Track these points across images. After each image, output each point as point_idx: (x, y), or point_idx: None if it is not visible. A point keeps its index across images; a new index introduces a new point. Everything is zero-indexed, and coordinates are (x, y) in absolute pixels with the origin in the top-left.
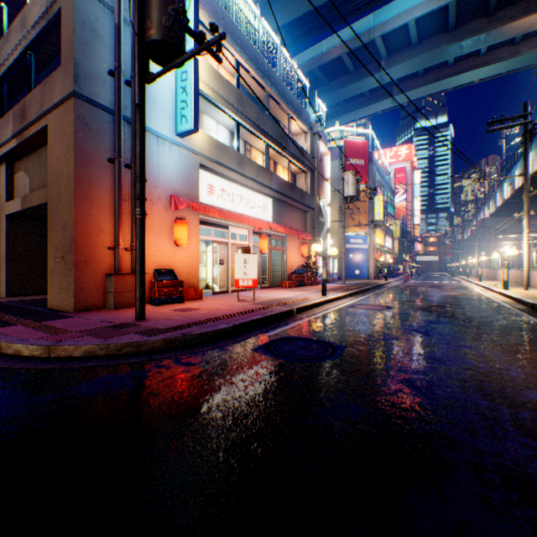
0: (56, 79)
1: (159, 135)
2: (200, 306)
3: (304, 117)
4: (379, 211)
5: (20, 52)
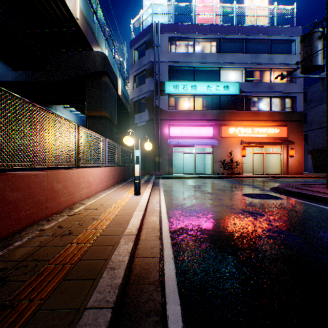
0: None
1: None
2: None
3: None
4: None
5: None
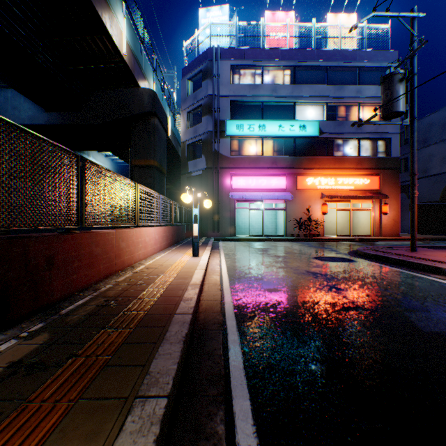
0: None
1: None
2: None
3: None
4: None
5: None
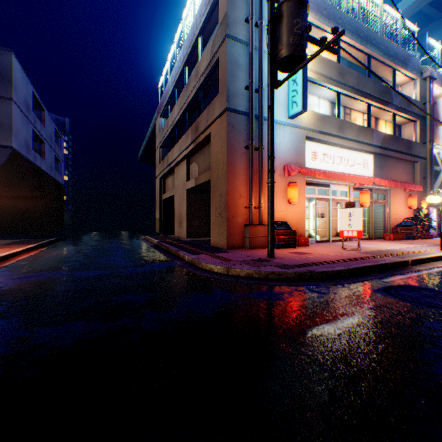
0: (215, 103)
1: (275, 122)
2: (309, 251)
3: (410, 64)
4: None
5: (194, 92)
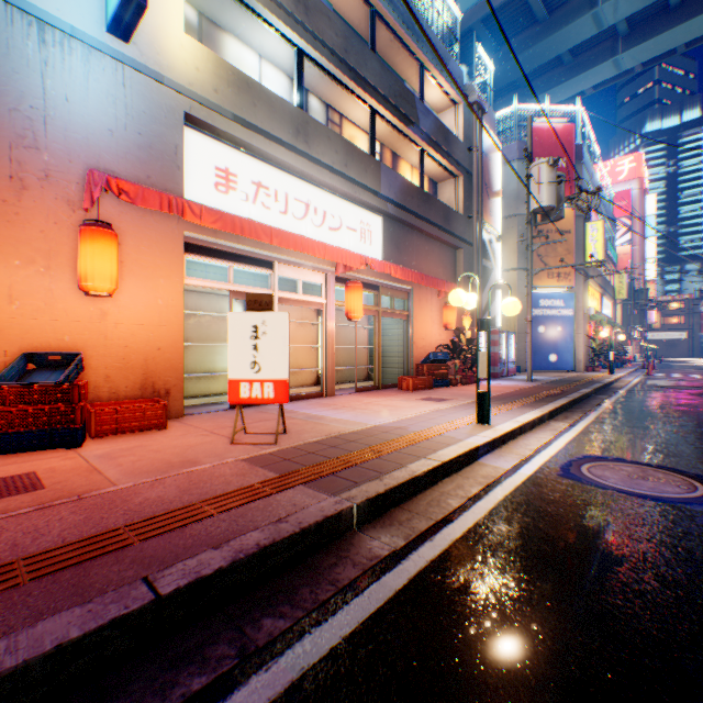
0: None
1: (45, 18)
2: (73, 468)
3: (450, 71)
4: (595, 249)
5: None
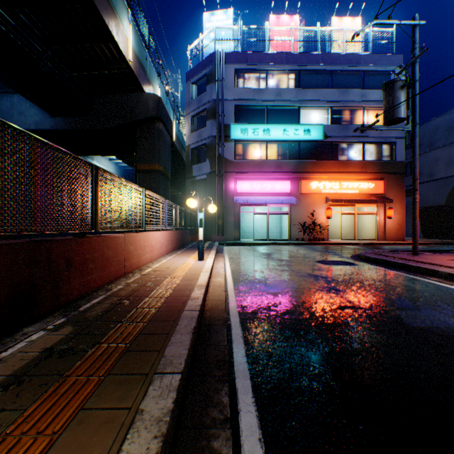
0: None
1: None
2: None
3: None
4: None
5: None
